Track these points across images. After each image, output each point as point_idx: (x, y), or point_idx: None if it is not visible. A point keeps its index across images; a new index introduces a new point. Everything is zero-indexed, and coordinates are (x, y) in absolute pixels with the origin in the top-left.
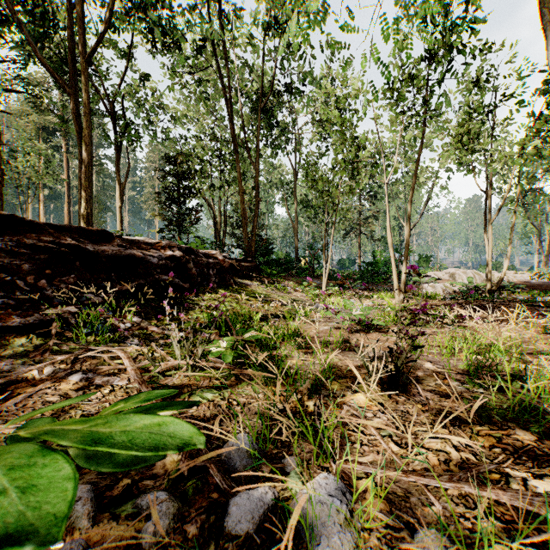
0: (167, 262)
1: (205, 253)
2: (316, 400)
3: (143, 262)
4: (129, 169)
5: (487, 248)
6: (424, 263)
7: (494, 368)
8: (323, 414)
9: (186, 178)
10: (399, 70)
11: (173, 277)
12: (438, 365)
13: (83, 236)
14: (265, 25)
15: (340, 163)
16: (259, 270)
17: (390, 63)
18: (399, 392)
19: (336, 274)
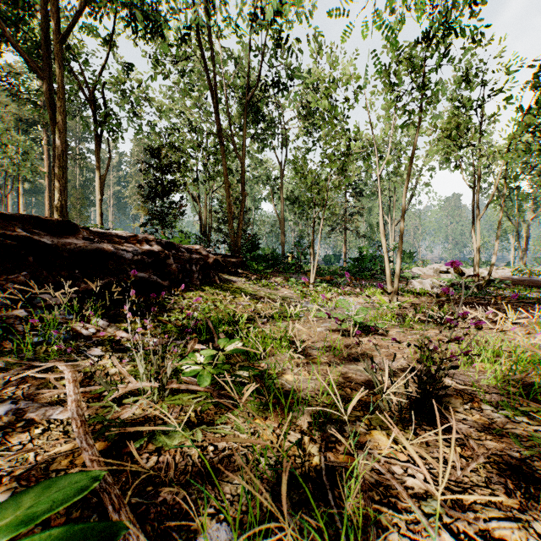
0: (143, 257)
1: (188, 248)
2: (321, 442)
3: (115, 257)
4: (109, 161)
5: (475, 244)
6: (407, 259)
7: (524, 383)
8: (347, 503)
9: (169, 171)
10: (393, 55)
11: (150, 273)
12: (457, 380)
13: (40, 227)
14: (252, 16)
15: (329, 156)
16: (245, 266)
17: (384, 47)
18: (423, 424)
19: (323, 270)
